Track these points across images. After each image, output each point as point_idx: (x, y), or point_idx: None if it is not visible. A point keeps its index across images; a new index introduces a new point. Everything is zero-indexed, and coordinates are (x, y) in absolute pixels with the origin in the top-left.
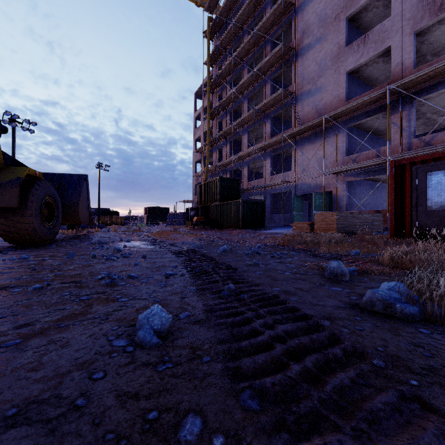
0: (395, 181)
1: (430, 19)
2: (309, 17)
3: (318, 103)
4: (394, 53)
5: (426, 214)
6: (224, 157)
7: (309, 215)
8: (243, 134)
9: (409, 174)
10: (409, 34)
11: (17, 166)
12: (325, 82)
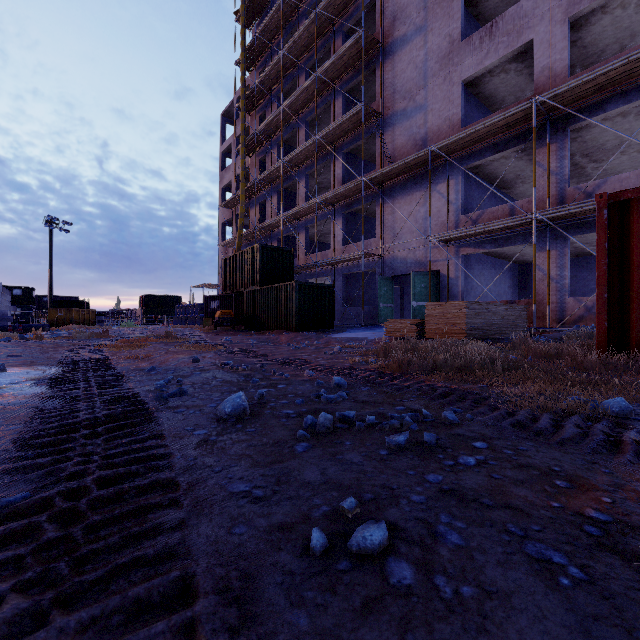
0: (608, 235)
1: None
2: None
3: (417, 130)
4: (538, 52)
5: None
6: (269, 216)
7: (402, 309)
8: (299, 179)
9: (639, 221)
10: (562, 21)
11: None
12: (429, 97)
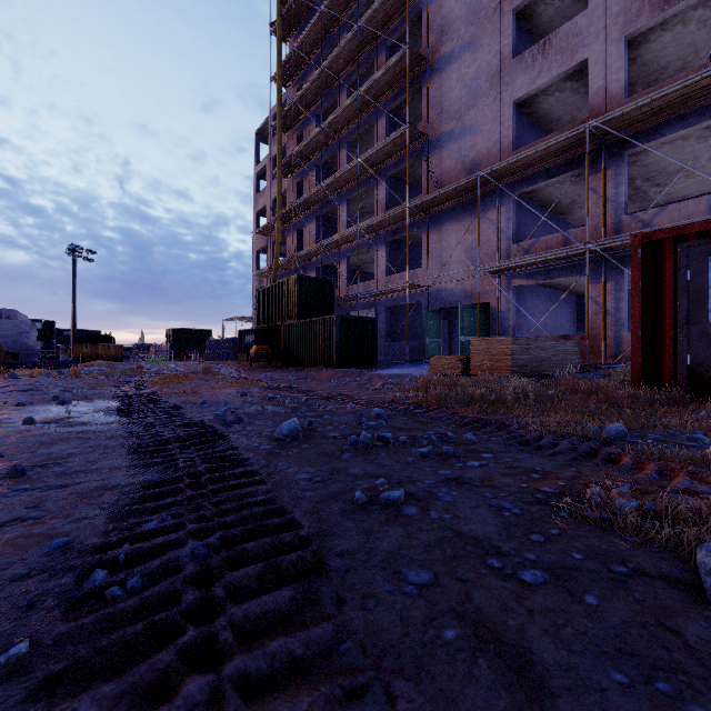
0: (642, 274)
1: (652, 15)
2: (451, 6)
3: (466, 153)
4: (593, 72)
5: (708, 340)
6: (308, 243)
7: (451, 344)
8: (340, 204)
9: (671, 261)
10: (618, 40)
11: None
12: (479, 117)
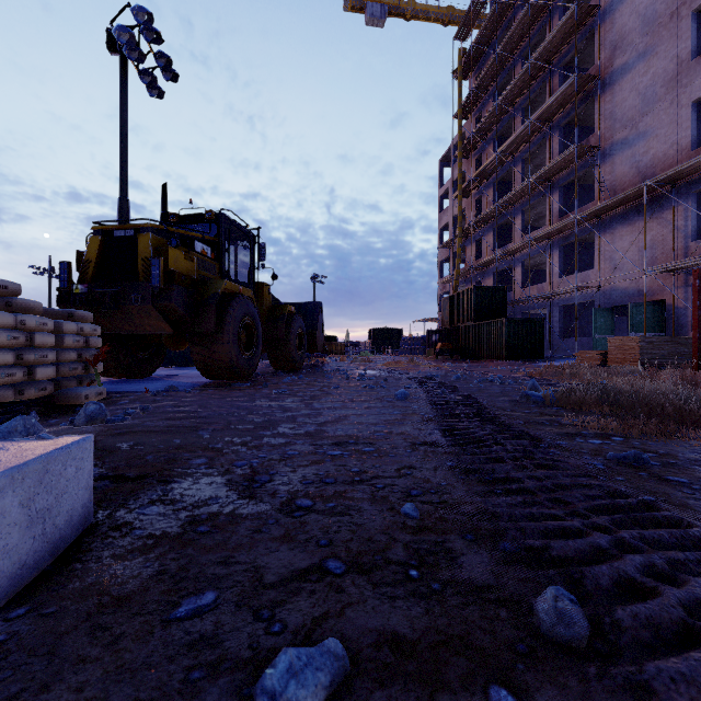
0: None
1: None
2: (624, 20)
3: (640, 158)
4: None
5: None
6: (485, 252)
7: None
8: (514, 216)
9: None
10: None
11: (276, 303)
12: (654, 123)
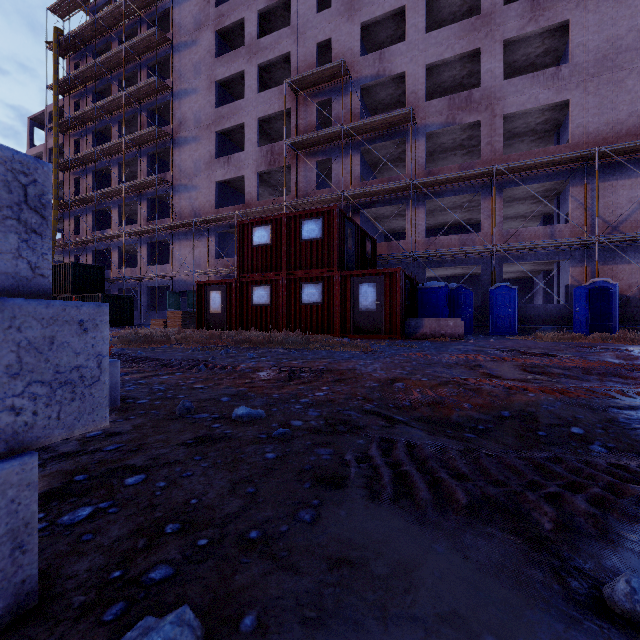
0: (199, 294)
1: (265, 168)
2: (186, 110)
3: (194, 201)
4: (247, 183)
5: (210, 315)
6: (85, 230)
7: None
8: (113, 207)
9: (204, 291)
10: (255, 172)
11: None
12: (200, 183)
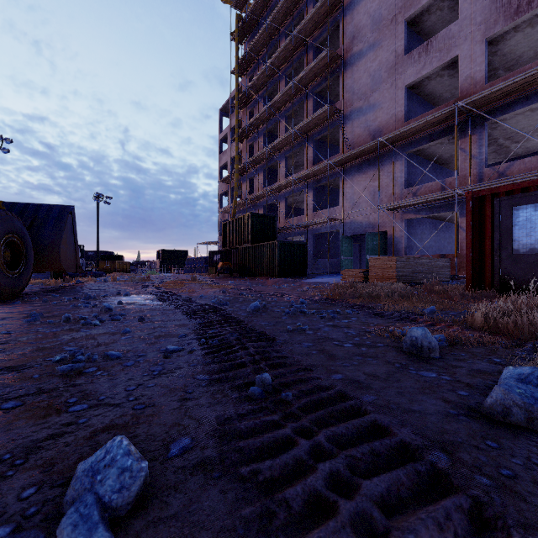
0: (473, 217)
1: (505, 24)
2: (360, 18)
3: (371, 123)
4: (462, 65)
5: (512, 259)
6: (257, 189)
7: (360, 261)
8: (280, 160)
9: (490, 209)
10: (481, 41)
11: None
12: (380, 98)
